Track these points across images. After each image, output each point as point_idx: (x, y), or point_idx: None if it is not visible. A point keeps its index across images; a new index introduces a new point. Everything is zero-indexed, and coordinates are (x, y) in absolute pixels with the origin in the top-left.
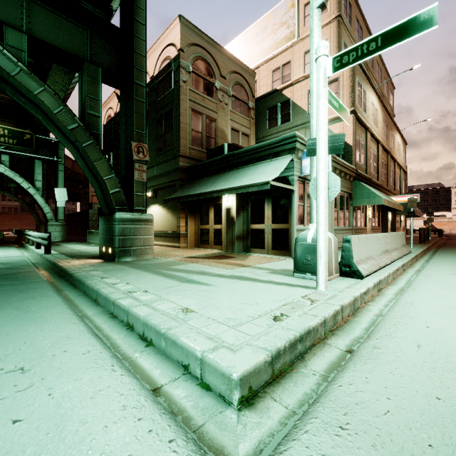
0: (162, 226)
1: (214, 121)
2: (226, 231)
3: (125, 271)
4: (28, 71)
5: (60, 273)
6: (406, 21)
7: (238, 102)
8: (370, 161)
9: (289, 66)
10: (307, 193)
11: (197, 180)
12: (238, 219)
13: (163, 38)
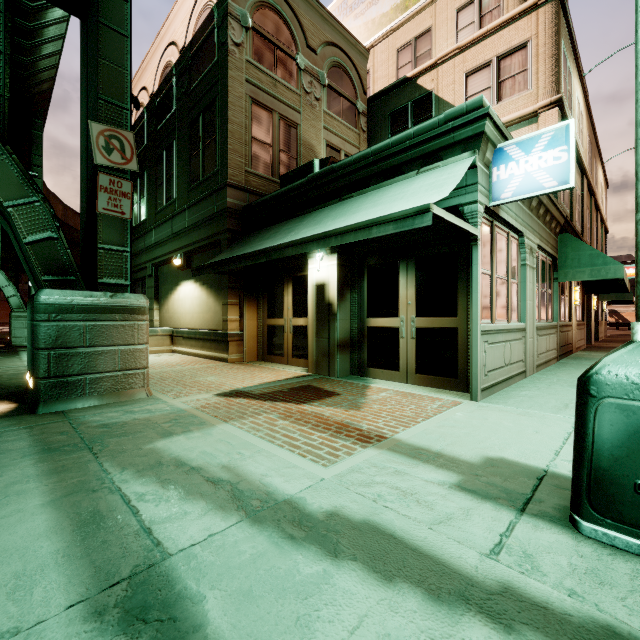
0: (200, 319)
1: (295, 127)
2: (317, 332)
3: None
4: None
5: None
6: None
7: (338, 98)
8: (575, 203)
9: (428, 38)
10: (496, 248)
11: (259, 231)
12: (341, 306)
13: None
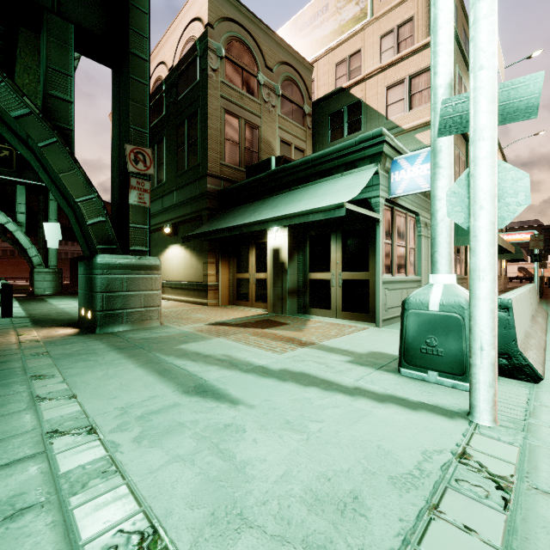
0: (185, 274)
1: (257, 129)
2: (274, 283)
3: (95, 356)
4: None
5: None
6: None
7: (289, 104)
8: None
9: (359, 56)
10: (396, 225)
11: (231, 209)
12: (290, 264)
13: (185, 11)
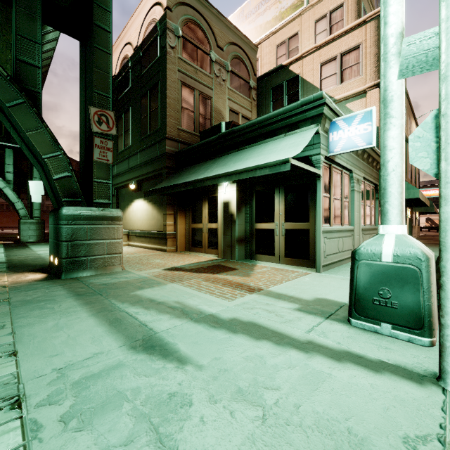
0: (147, 224)
1: (209, 99)
2: (224, 232)
3: (52, 304)
4: None
5: None
6: None
7: (237, 79)
8: None
9: (297, 39)
10: (333, 181)
11: (187, 168)
12: (239, 216)
13: None
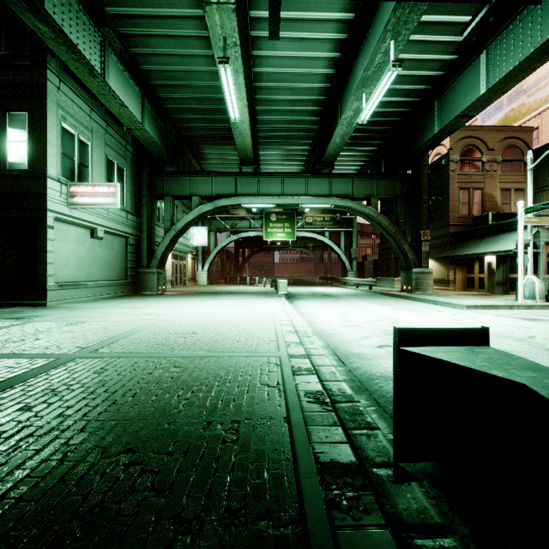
0: (434, 274)
1: (481, 190)
2: (488, 279)
3: (423, 295)
4: (379, 213)
5: (390, 296)
6: (548, 202)
7: (509, 163)
8: None
9: None
10: None
11: (463, 242)
12: (497, 270)
13: None
